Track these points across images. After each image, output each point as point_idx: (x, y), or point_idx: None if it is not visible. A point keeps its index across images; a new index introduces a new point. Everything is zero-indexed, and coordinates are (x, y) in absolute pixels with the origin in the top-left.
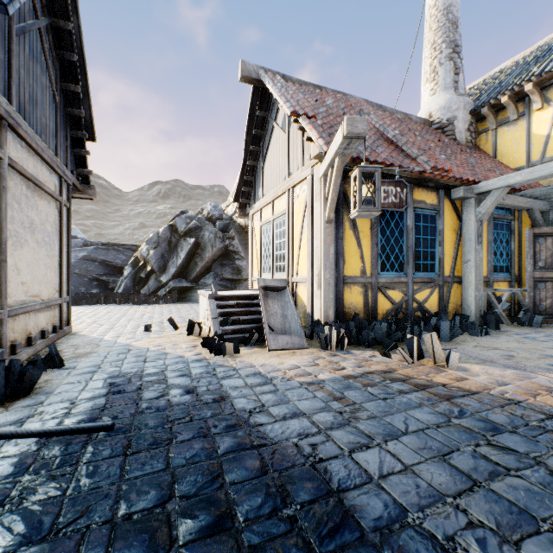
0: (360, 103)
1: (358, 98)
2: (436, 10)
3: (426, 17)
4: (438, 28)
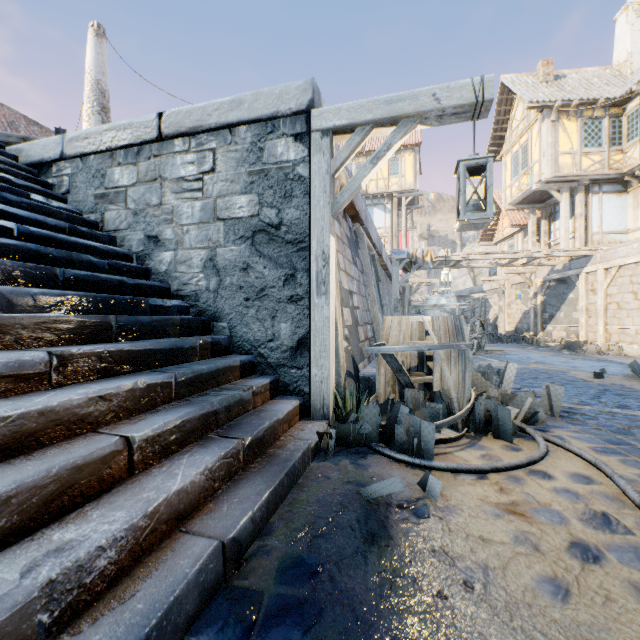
0: (17, 116)
1: (16, 111)
2: (92, 78)
3: (86, 77)
4: (92, 90)
